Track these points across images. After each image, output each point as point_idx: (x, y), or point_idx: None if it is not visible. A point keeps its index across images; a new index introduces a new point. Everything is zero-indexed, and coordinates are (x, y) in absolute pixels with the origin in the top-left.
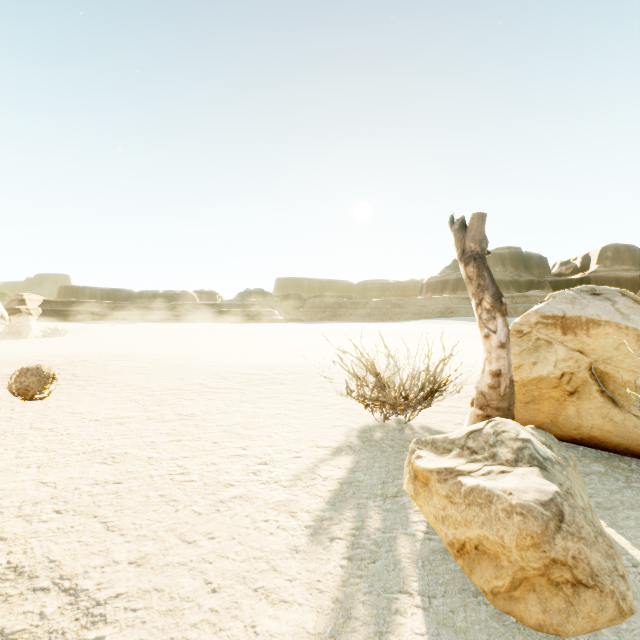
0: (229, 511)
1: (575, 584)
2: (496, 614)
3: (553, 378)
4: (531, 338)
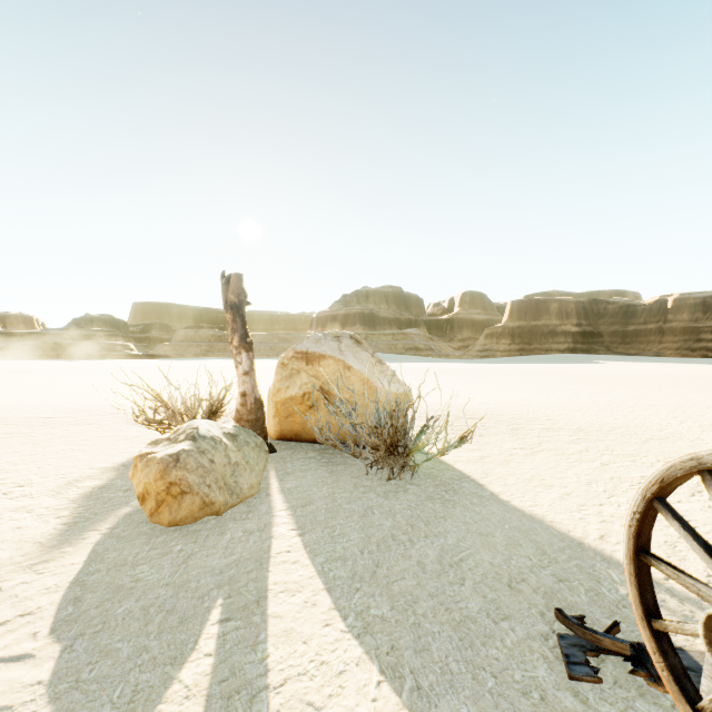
0: None
1: (183, 494)
2: (153, 527)
3: (299, 397)
4: (289, 368)
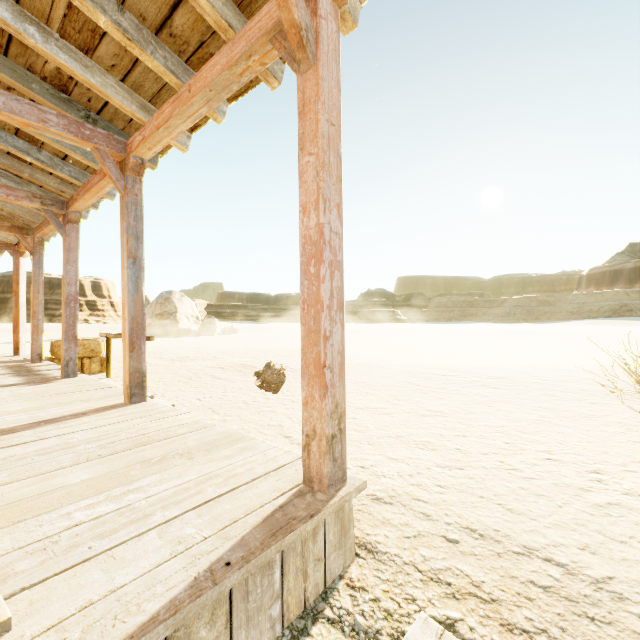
0: (623, 517)
1: None
2: None
3: None
4: None
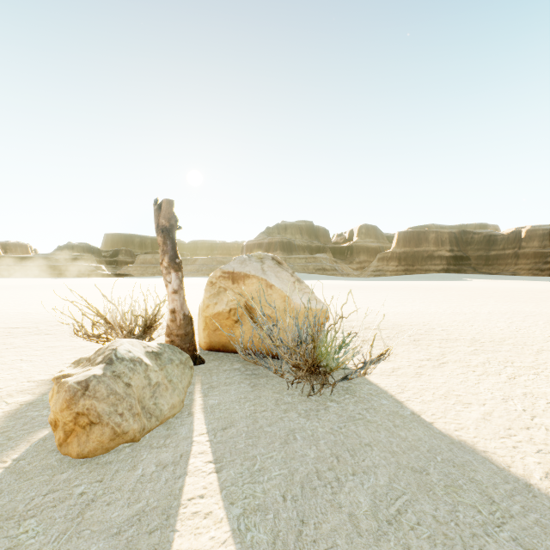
0: None
1: (91, 424)
2: (63, 458)
3: (226, 312)
4: (217, 287)
